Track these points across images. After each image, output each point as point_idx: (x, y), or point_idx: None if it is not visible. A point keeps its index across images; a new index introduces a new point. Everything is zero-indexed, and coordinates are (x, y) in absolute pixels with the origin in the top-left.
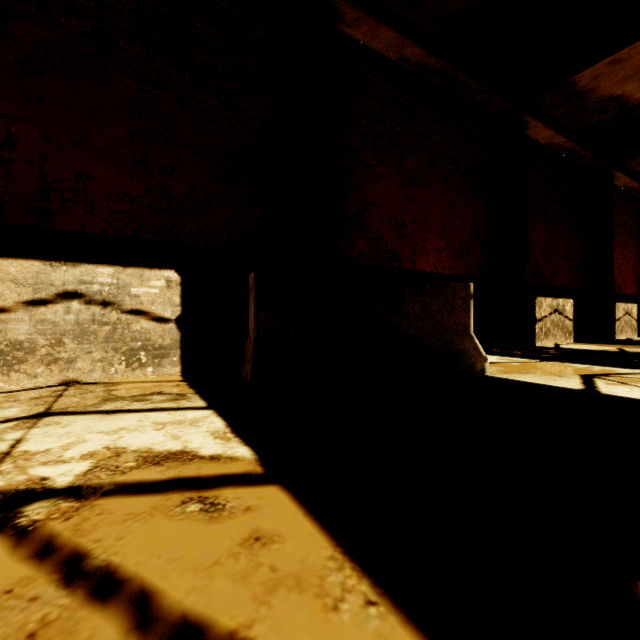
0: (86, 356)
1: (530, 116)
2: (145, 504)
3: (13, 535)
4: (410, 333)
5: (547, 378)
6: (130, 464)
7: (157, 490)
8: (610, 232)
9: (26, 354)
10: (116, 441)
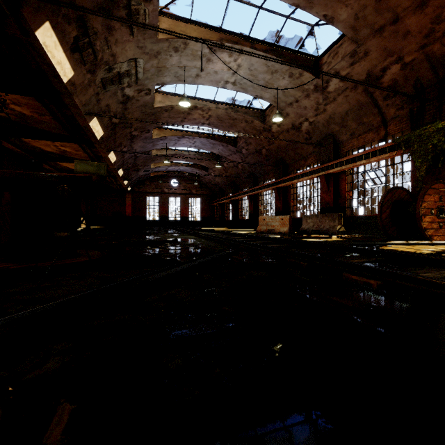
0: None
1: (5, 141)
2: None
3: None
4: None
5: None
6: None
7: None
8: None
9: None
10: None
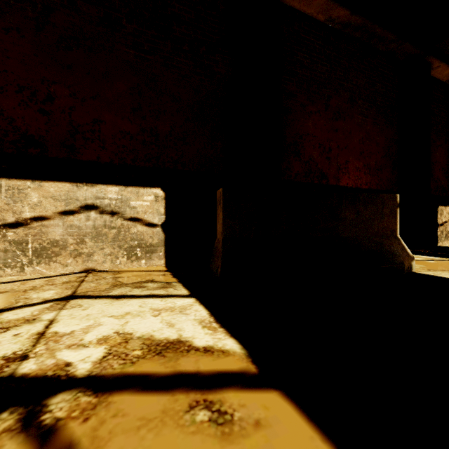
0: (100, 251)
1: (435, 58)
2: (155, 406)
3: (37, 438)
4: (346, 236)
5: None
6: (137, 352)
7: (164, 387)
8: None
9: (60, 249)
10: (124, 326)
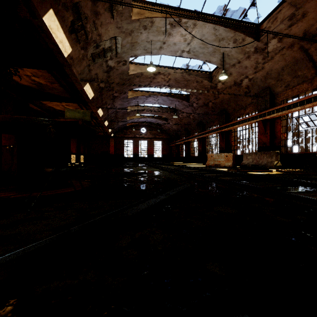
0: None
1: (30, 103)
2: None
3: None
4: None
5: None
6: None
7: None
8: None
9: None
10: None
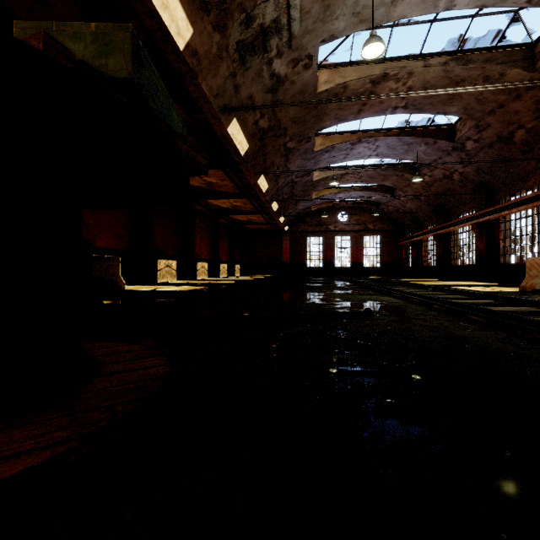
0: None
1: None
2: None
3: None
4: (96, 275)
5: (145, 289)
6: None
7: None
8: (193, 230)
9: None
10: None
